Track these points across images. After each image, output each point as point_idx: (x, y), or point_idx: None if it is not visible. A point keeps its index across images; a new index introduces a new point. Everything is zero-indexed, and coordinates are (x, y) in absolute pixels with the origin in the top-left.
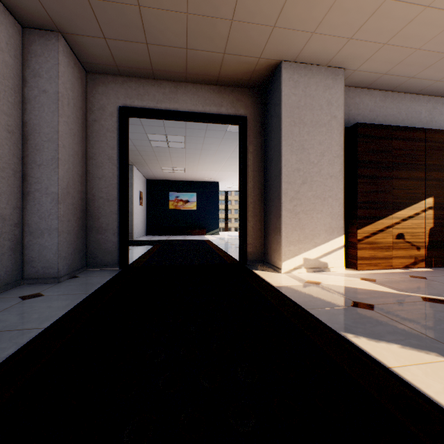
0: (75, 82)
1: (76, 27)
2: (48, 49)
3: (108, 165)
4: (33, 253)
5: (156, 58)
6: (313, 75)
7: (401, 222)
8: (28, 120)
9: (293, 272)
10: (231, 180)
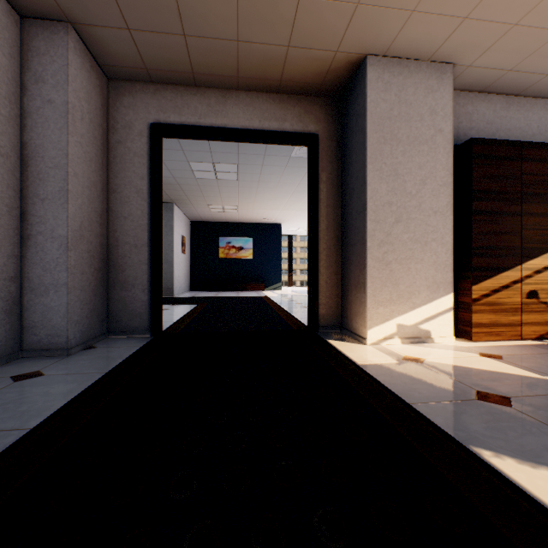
0: (92, 90)
1: (90, 14)
2: (55, 45)
3: (136, 200)
4: (35, 316)
5: (197, 56)
6: (411, 73)
7: (533, 275)
8: (29, 140)
9: (382, 343)
10: (296, 221)
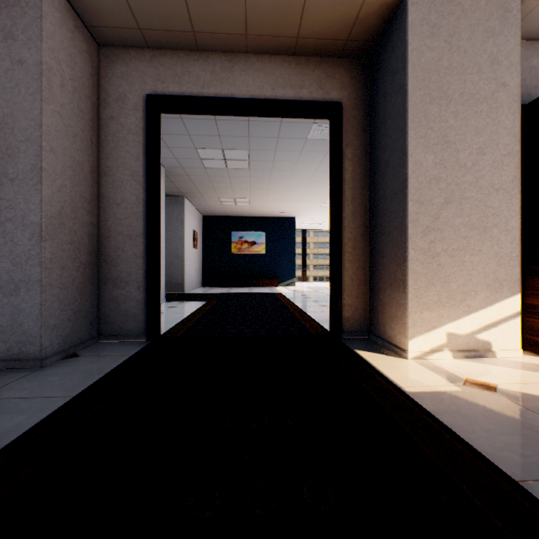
0: (76, 54)
1: None
2: None
3: (130, 184)
4: (3, 320)
5: (197, 7)
6: (465, 13)
7: None
8: None
9: (428, 357)
10: (311, 215)
